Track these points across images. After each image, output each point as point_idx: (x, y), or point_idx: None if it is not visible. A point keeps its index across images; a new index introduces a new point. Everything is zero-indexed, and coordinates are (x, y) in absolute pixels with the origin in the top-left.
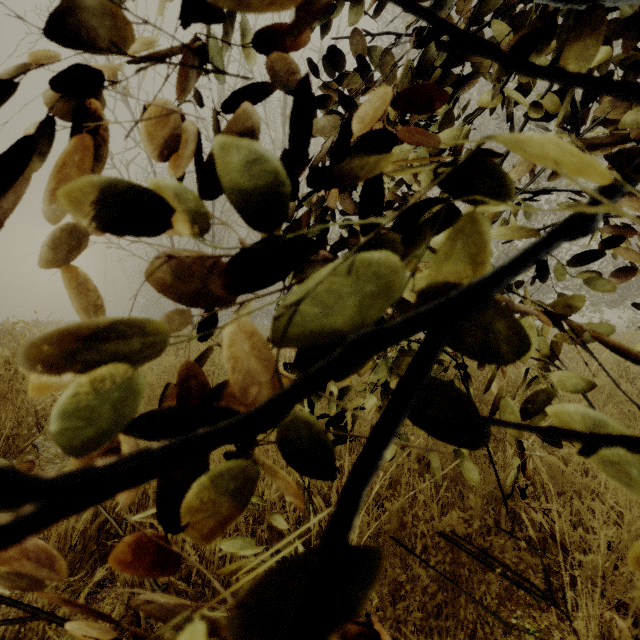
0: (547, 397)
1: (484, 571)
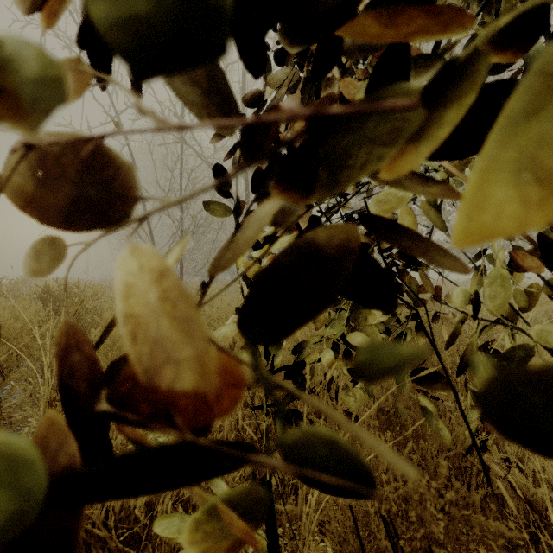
0: (525, 354)
1: (459, 548)
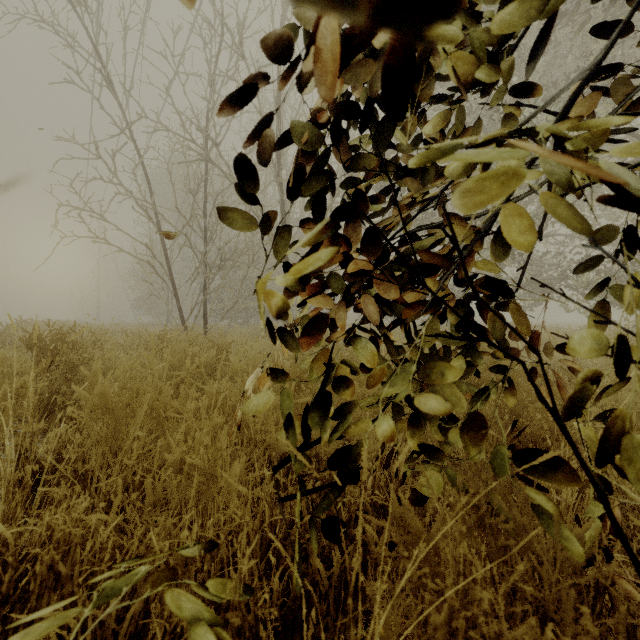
0: None
1: None
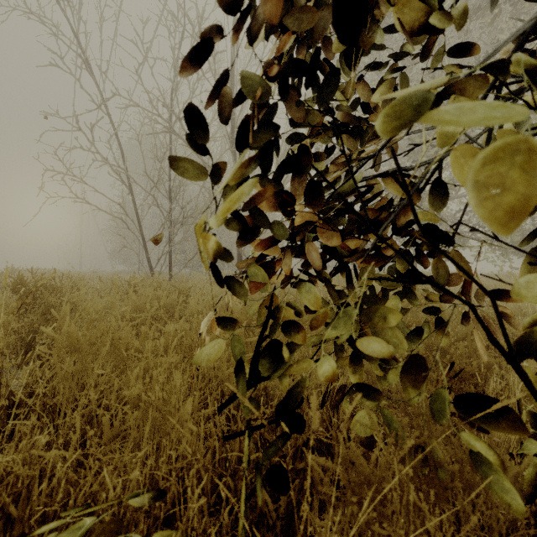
0: None
1: None
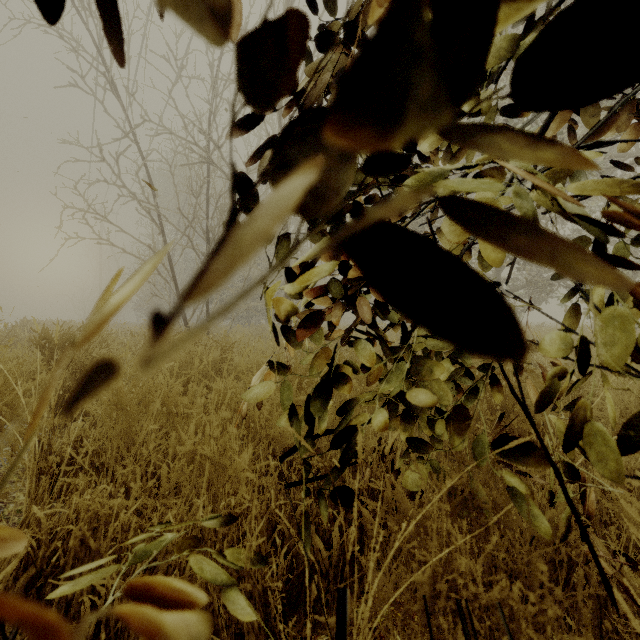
0: None
1: None
